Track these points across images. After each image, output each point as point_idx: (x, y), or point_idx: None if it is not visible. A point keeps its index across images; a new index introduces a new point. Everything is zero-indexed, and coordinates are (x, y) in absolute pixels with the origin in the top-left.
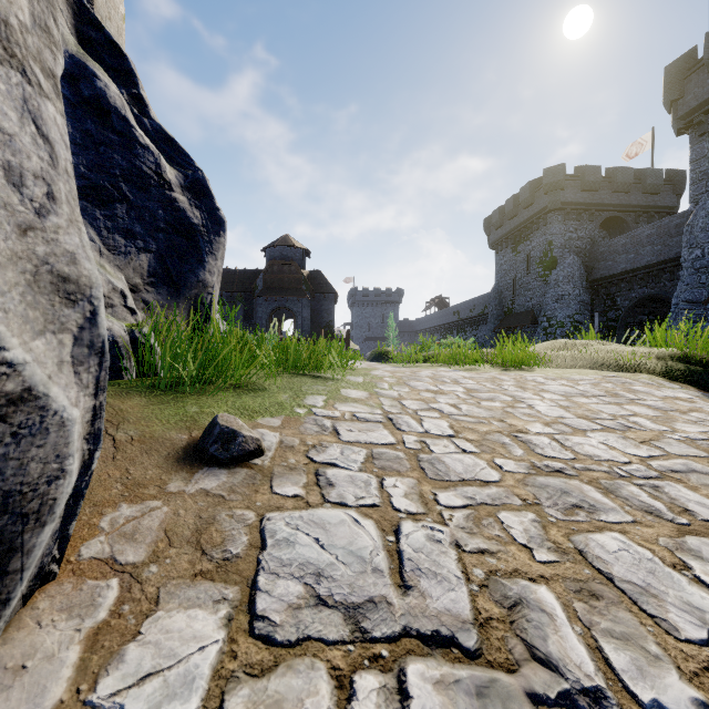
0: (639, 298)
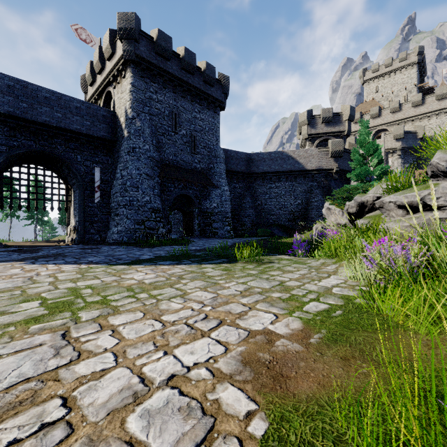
0: (30, 150)
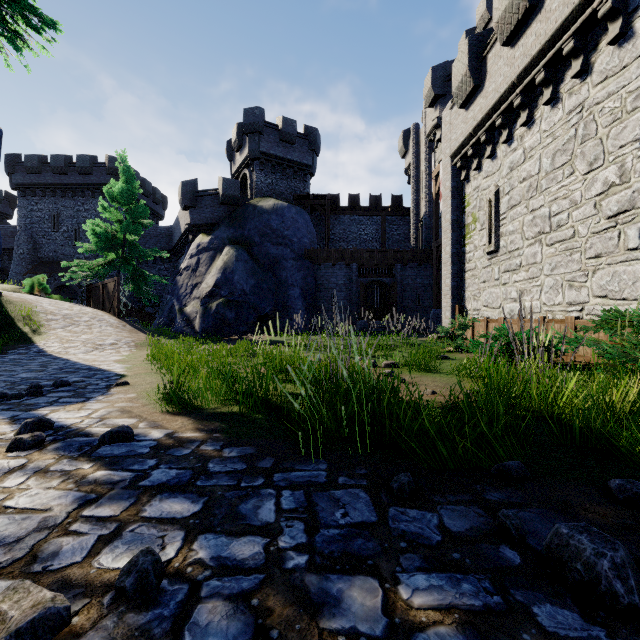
0: None
